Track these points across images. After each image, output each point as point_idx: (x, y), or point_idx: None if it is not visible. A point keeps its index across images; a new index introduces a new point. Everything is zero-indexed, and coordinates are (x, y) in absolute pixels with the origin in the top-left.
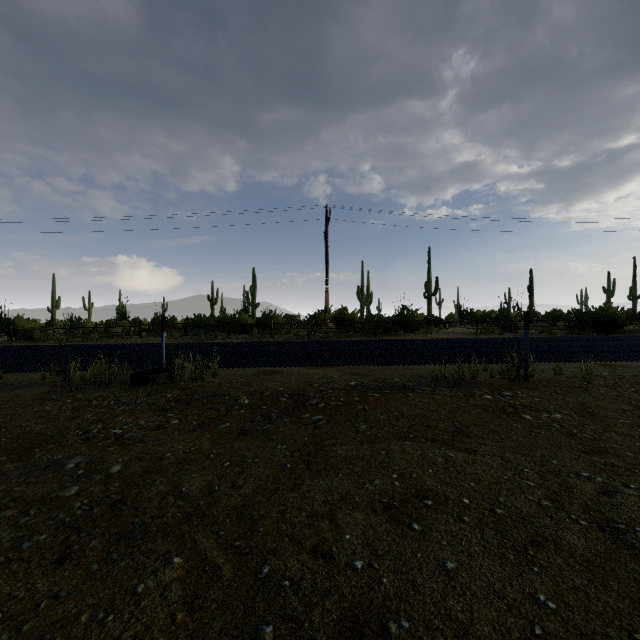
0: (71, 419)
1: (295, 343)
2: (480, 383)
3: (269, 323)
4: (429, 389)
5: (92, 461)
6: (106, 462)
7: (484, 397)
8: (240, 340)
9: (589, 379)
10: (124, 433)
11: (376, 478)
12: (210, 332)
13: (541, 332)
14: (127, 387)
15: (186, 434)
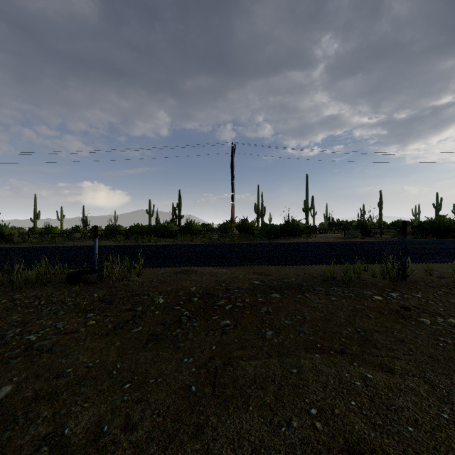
0: None
1: (208, 245)
2: (365, 283)
3: (189, 230)
4: (323, 289)
5: None
6: None
7: (375, 298)
8: (167, 243)
9: None
10: (35, 340)
11: (292, 415)
12: (145, 237)
13: (393, 237)
14: (63, 286)
15: (97, 340)
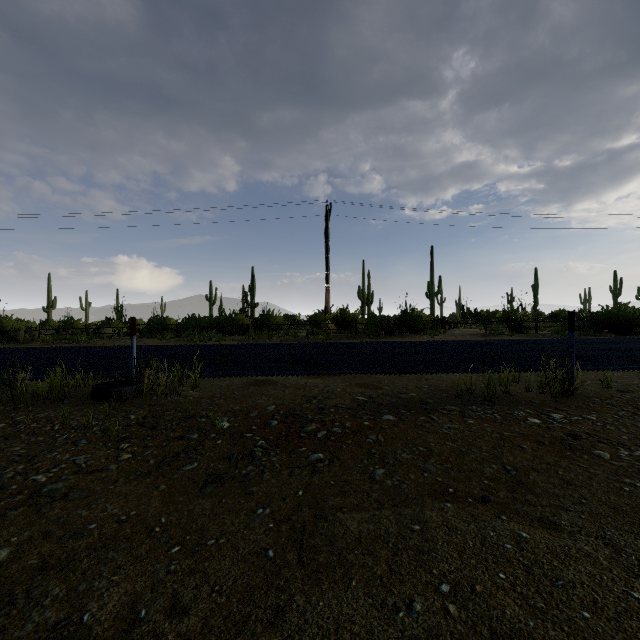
0: None
1: (293, 345)
2: (516, 399)
3: (266, 324)
4: (456, 408)
5: None
6: None
7: (530, 421)
8: (235, 342)
9: None
10: (45, 482)
11: (414, 594)
12: (204, 333)
13: (553, 333)
14: (86, 403)
15: (134, 482)
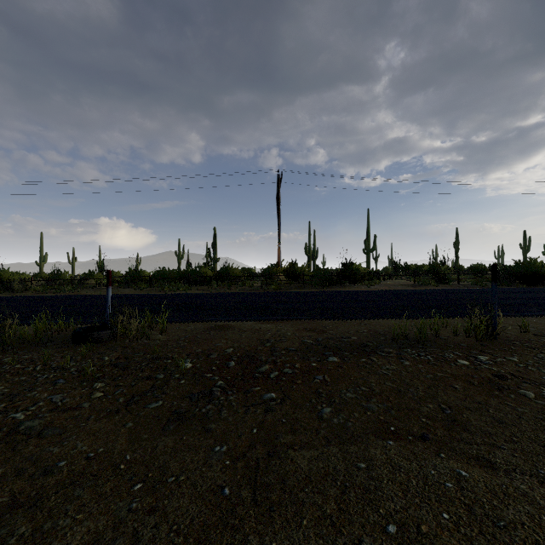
0: None
1: (249, 294)
2: (446, 343)
3: (226, 276)
4: (393, 351)
5: None
6: None
7: (460, 363)
8: (200, 291)
9: None
10: (22, 420)
11: (363, 535)
12: (173, 284)
13: (473, 284)
14: (66, 346)
15: (104, 420)
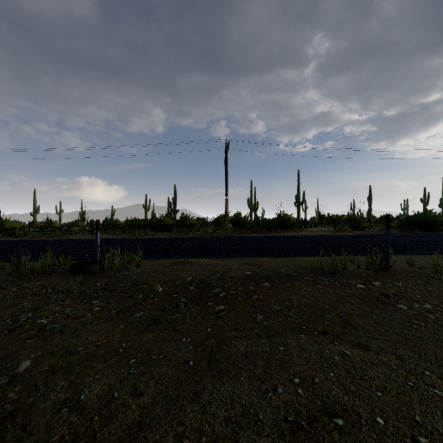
0: (8, 307)
1: (203, 238)
2: (351, 273)
3: (185, 224)
4: (311, 279)
5: (5, 357)
6: (18, 358)
7: (358, 287)
8: (163, 236)
9: (440, 270)
10: (47, 323)
11: (278, 384)
12: (142, 230)
13: (381, 230)
14: (67, 276)
15: (103, 324)
